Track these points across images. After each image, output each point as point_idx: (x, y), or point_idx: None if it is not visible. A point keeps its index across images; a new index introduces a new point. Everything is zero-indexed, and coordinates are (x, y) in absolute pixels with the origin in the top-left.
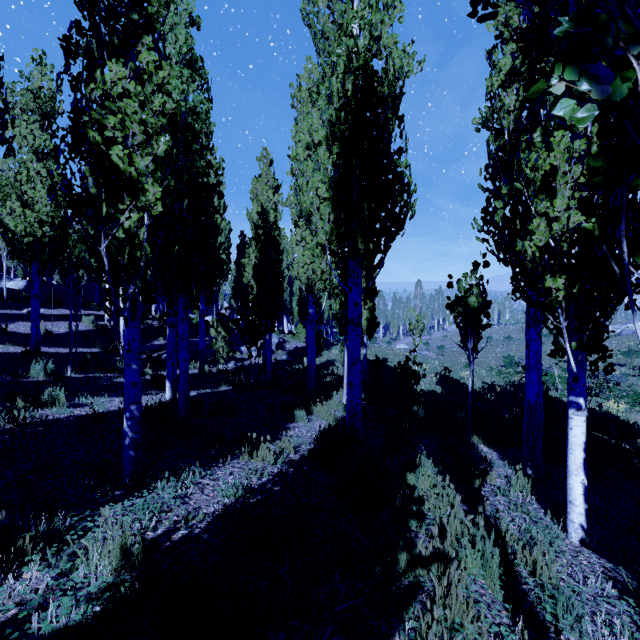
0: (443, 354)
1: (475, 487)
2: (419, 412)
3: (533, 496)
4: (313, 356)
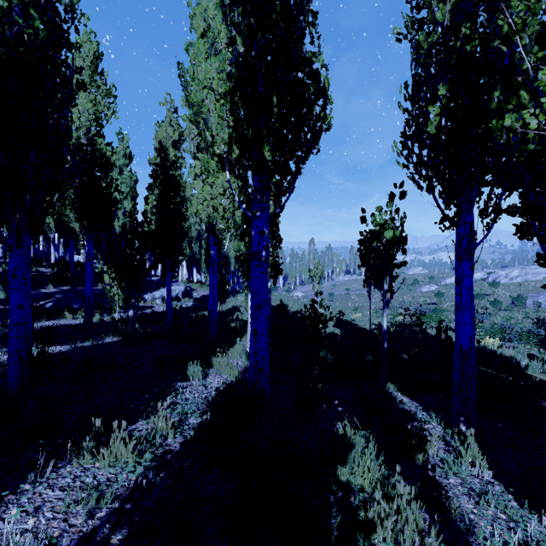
0: (333, 300)
1: (418, 464)
2: (328, 358)
3: (489, 471)
4: (215, 301)
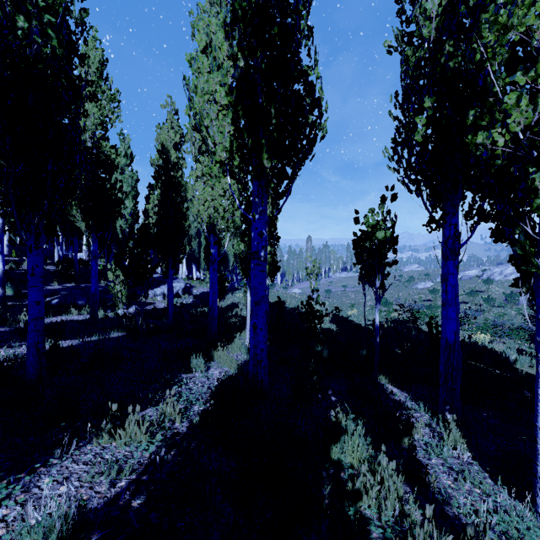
0: (330, 297)
1: (404, 447)
2: (323, 352)
3: (469, 453)
4: (215, 298)
